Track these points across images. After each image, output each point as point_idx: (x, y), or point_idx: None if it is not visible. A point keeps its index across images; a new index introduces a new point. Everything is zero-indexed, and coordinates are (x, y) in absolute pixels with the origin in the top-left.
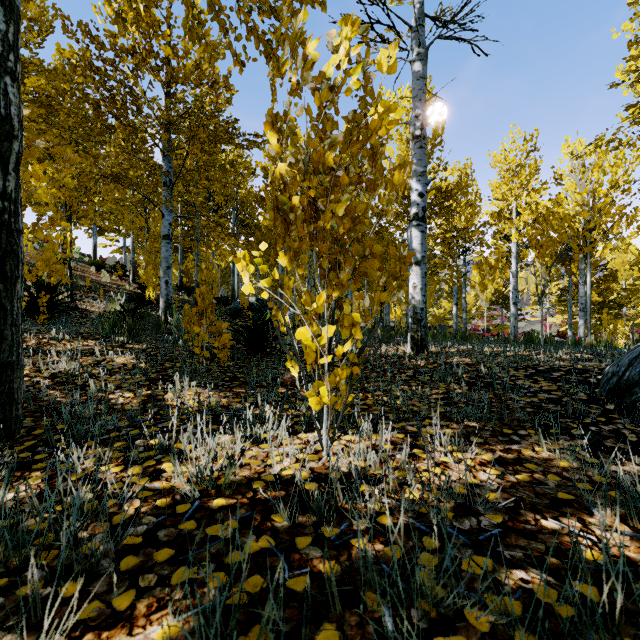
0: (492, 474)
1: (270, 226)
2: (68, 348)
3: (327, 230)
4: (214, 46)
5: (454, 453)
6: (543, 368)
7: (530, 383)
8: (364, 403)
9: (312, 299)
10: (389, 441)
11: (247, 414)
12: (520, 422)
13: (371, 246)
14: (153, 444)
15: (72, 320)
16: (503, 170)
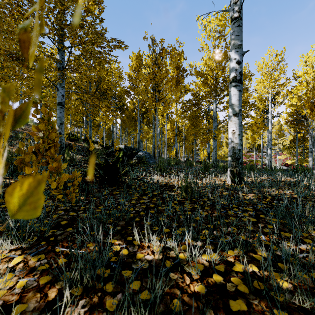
0: None
1: None
2: None
3: None
4: None
5: None
6: None
7: None
8: (232, 284)
9: None
10: None
11: None
12: None
13: None
14: None
15: None
16: (263, 73)
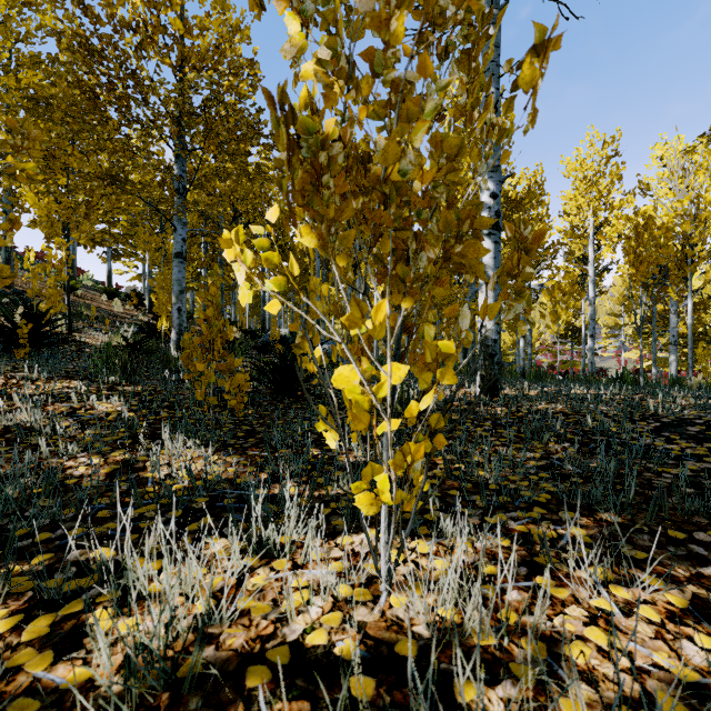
0: (709, 649)
1: (280, 163)
2: (41, 391)
3: (391, 181)
4: (236, 25)
5: (611, 587)
6: (669, 420)
7: (663, 443)
8: (432, 474)
9: (363, 313)
10: (488, 554)
11: (252, 510)
12: (687, 515)
13: (471, 216)
14: (98, 557)
15: (63, 355)
16: (578, 179)
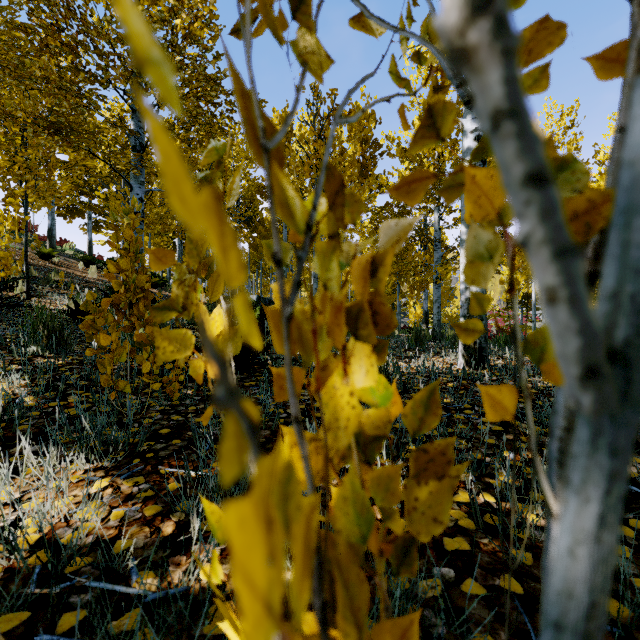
0: None
1: None
2: None
3: None
4: None
5: None
6: None
7: None
8: (450, 519)
9: None
10: None
11: None
12: None
13: None
14: None
15: (7, 320)
16: None
